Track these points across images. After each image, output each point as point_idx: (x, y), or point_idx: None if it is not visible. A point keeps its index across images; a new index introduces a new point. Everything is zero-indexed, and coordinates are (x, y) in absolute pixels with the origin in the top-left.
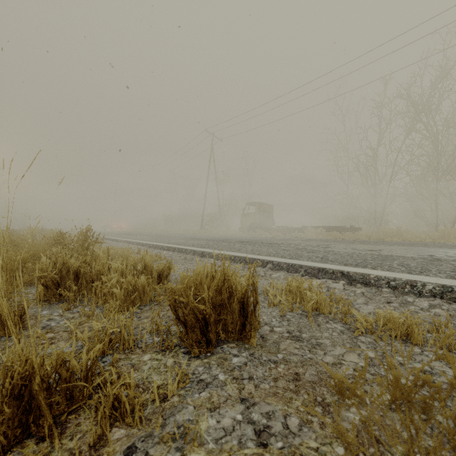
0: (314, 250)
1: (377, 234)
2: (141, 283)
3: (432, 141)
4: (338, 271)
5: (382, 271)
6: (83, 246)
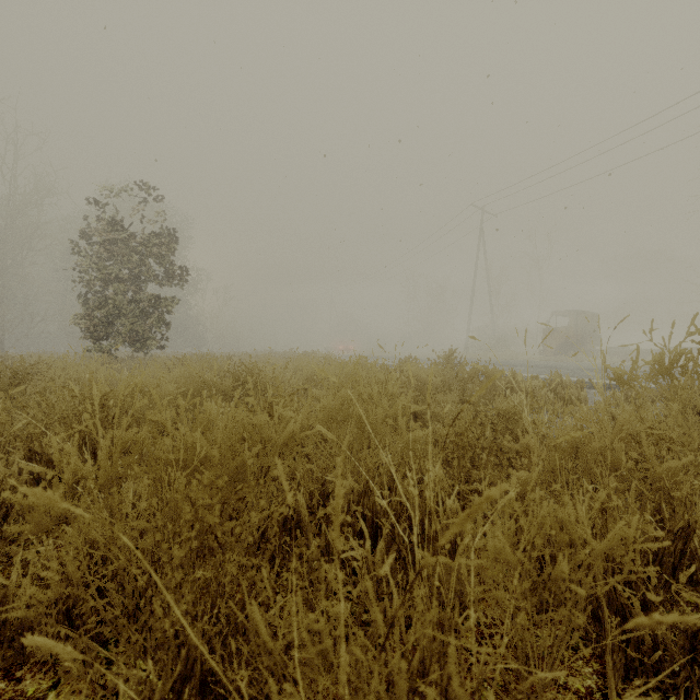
0: None
1: None
2: (584, 395)
3: None
4: None
5: None
6: (449, 368)
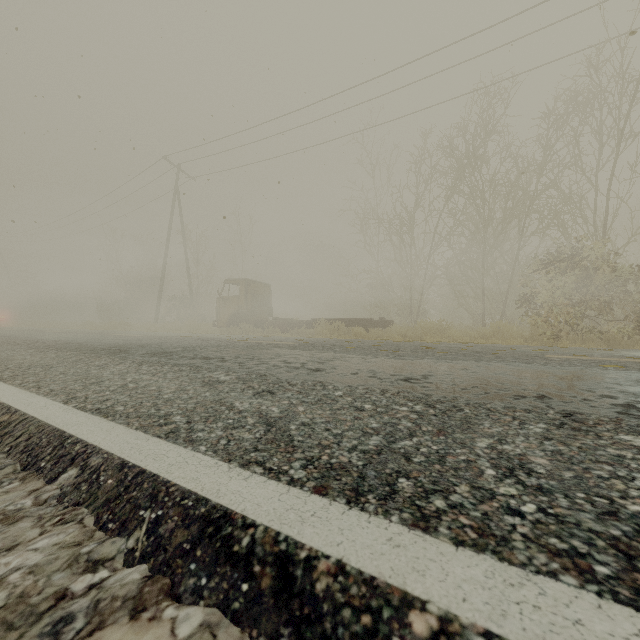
0: (281, 382)
1: (414, 330)
2: None
3: (478, 205)
4: (272, 552)
5: (459, 547)
6: None
